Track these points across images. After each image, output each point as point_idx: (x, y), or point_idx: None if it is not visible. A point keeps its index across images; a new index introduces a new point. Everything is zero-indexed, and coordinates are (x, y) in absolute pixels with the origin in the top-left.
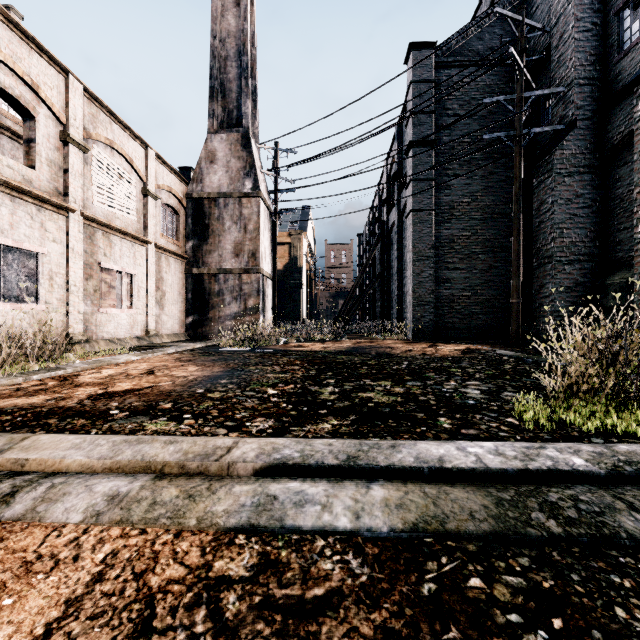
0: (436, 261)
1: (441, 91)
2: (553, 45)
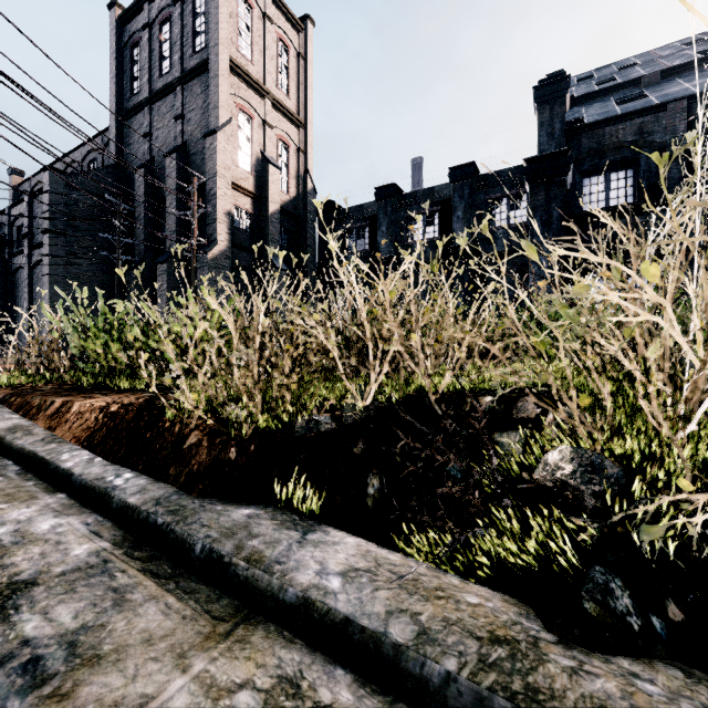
0: (68, 309)
1: (75, 219)
2: (136, 216)
